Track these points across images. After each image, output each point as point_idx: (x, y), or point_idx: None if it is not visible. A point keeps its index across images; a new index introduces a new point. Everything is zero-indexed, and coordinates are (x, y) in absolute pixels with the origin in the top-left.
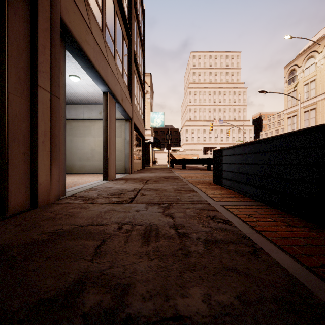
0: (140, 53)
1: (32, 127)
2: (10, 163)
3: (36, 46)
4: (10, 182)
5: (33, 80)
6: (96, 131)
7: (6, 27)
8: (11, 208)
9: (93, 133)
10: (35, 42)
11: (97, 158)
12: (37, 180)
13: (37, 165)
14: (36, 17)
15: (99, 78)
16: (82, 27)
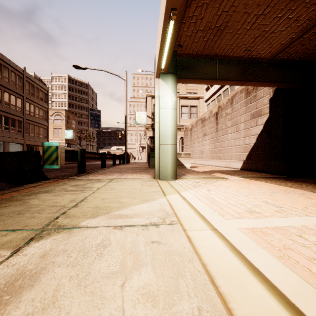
0: (42, 110)
1: None
2: None
3: None
4: None
5: None
6: (11, 147)
7: None
8: None
9: (10, 148)
10: None
11: None
12: None
13: None
14: None
15: None
16: None
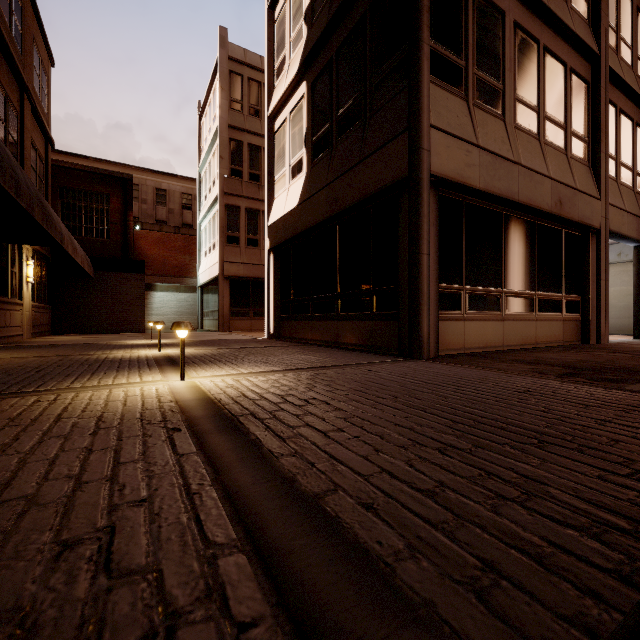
0: None
1: (597, 302)
2: (591, 321)
3: (600, 260)
4: (591, 329)
5: (598, 278)
6: (611, 278)
7: (590, 260)
8: (591, 341)
9: None
10: (599, 258)
11: (612, 314)
12: (600, 329)
13: (600, 321)
14: (600, 244)
15: (631, 241)
16: (619, 218)
